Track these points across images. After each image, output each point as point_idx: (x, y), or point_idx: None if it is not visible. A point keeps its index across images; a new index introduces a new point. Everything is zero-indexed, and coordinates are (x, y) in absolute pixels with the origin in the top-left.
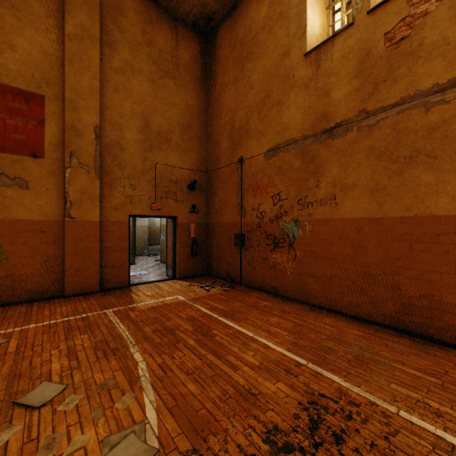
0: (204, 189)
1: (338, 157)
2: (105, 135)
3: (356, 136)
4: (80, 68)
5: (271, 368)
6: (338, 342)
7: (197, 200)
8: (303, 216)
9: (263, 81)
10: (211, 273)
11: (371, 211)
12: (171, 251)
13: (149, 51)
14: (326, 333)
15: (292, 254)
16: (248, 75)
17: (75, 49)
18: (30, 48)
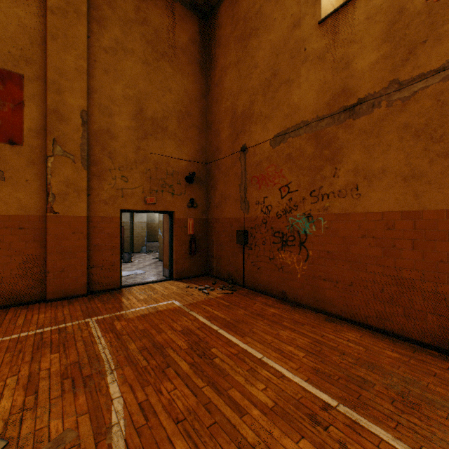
0: (203, 182)
1: (362, 139)
2: (94, 120)
3: (385, 113)
4: (64, 45)
5: (289, 413)
6: (370, 369)
7: (196, 194)
8: (316, 210)
9: (270, 59)
10: (211, 273)
11: (405, 203)
12: (167, 249)
13: (143, 30)
14: (353, 355)
15: (303, 254)
16: (252, 54)
17: (59, 24)
18: (6, 20)
